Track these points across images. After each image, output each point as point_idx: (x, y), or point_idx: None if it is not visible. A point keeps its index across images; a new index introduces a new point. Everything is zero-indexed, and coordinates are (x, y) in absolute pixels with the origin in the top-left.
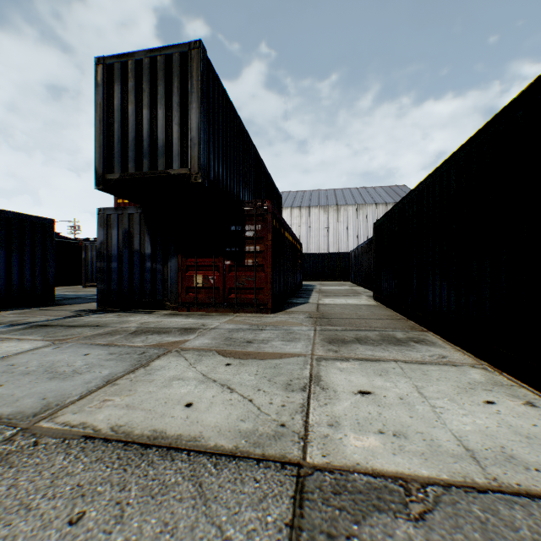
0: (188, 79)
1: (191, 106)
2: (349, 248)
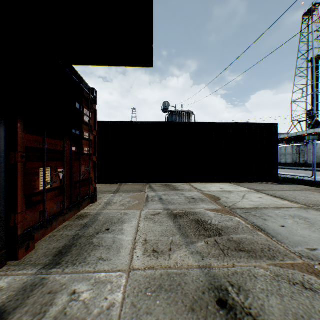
0: None
1: None
2: None
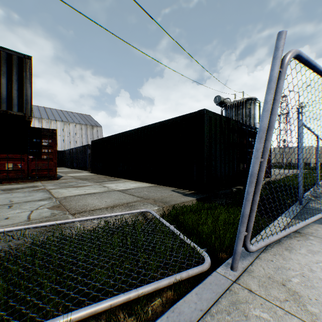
0: (24, 71)
1: (26, 84)
2: (58, 147)
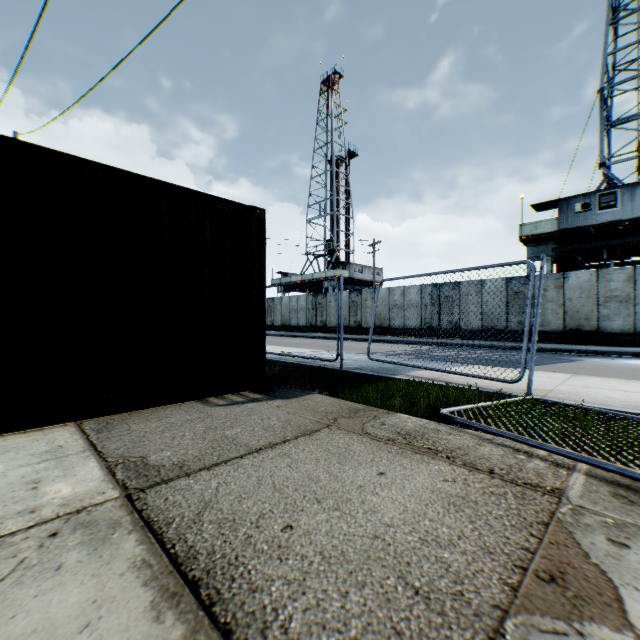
0: None
1: None
2: None
